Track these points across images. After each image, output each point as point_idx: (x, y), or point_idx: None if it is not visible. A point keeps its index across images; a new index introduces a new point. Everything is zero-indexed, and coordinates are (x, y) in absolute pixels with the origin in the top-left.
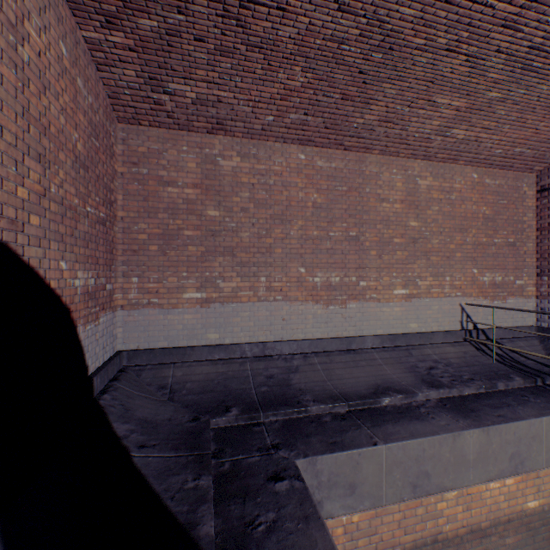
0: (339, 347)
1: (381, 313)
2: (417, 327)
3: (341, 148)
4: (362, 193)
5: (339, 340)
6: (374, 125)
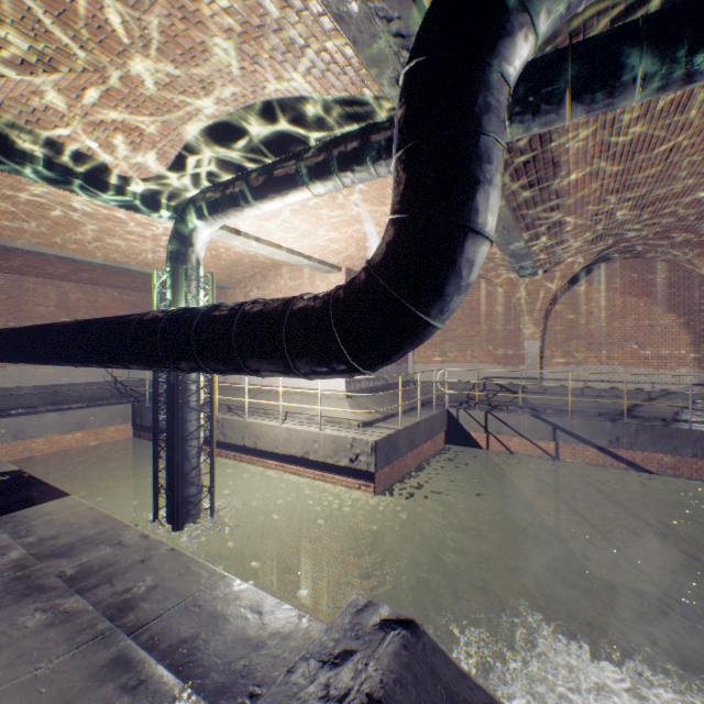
0: (0, 394)
1: (39, 372)
2: (70, 381)
3: (2, 272)
4: (22, 300)
5: None
6: (21, 267)
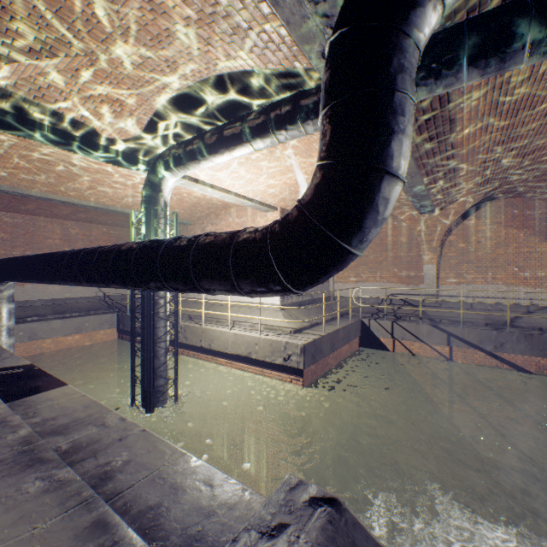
0: (20, 305)
1: (48, 289)
2: (71, 295)
3: (21, 213)
4: (35, 235)
5: (19, 302)
6: (35, 209)
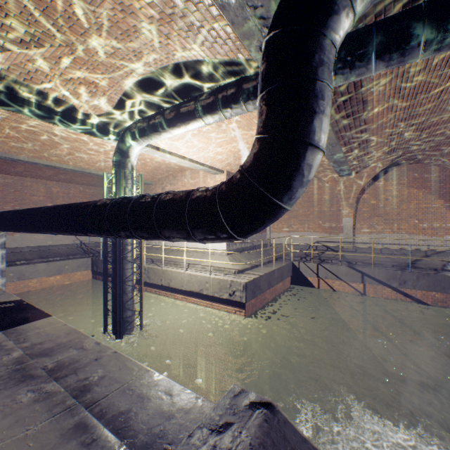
0: (10, 251)
1: (33, 238)
2: (53, 243)
3: (11, 175)
4: (23, 192)
5: (9, 248)
6: (23, 171)
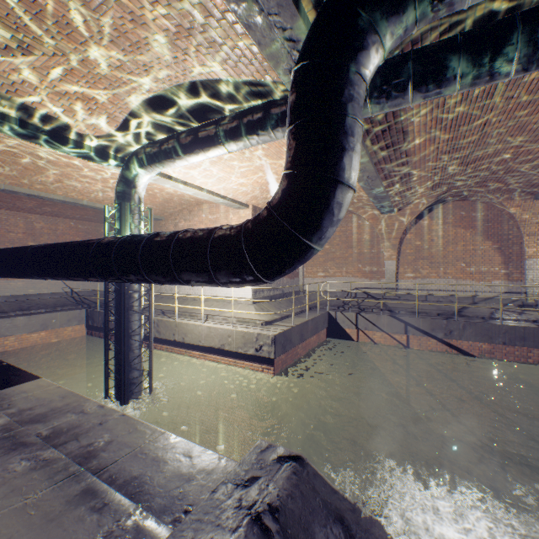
0: None
1: (10, 285)
2: (35, 291)
3: None
4: None
5: None
6: None
